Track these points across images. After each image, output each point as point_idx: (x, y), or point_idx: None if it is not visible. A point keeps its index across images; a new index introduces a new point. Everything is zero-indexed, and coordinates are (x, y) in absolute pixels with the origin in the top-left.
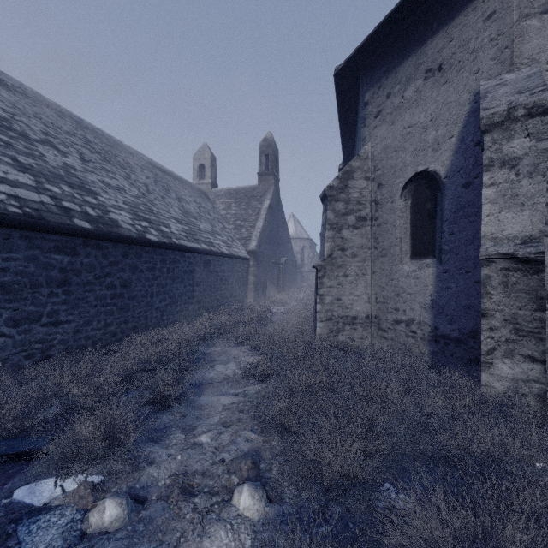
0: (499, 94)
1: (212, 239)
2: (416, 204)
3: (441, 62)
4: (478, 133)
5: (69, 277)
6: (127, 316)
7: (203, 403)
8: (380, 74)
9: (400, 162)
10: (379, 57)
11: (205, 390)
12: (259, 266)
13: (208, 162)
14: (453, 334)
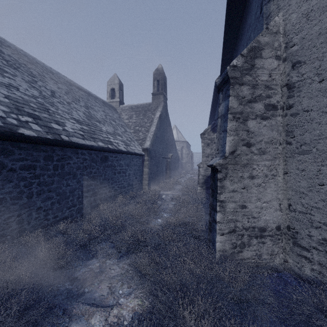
0: None
1: (112, 138)
2: None
3: None
4: None
5: None
6: None
7: None
8: None
9: None
10: None
11: None
12: (152, 160)
13: (117, 86)
14: None
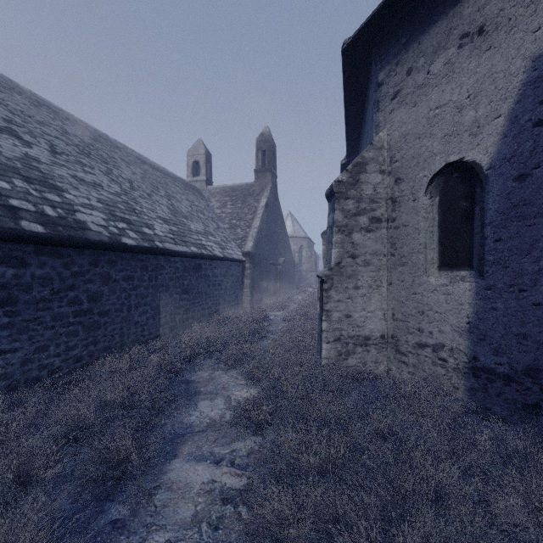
0: None
1: (204, 240)
2: (446, 202)
3: (482, 22)
4: (538, 109)
5: (15, 294)
6: (96, 335)
7: (173, 477)
8: (398, 47)
9: (425, 151)
10: (397, 27)
11: (181, 447)
12: (256, 269)
13: (203, 158)
14: (500, 368)
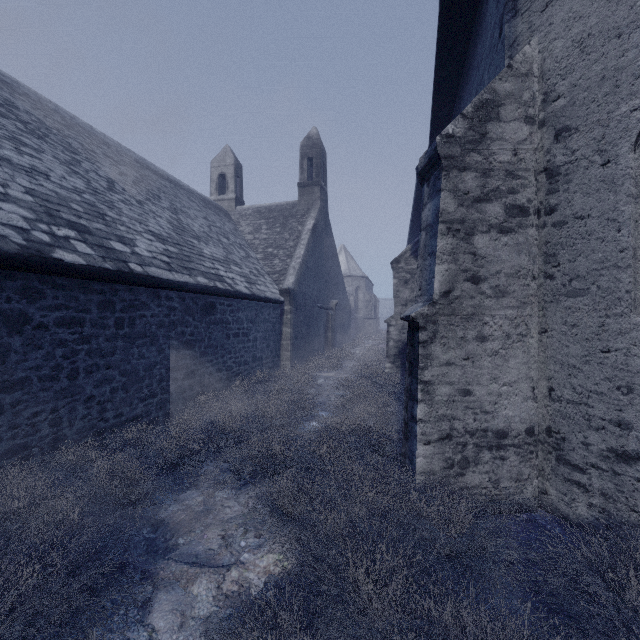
0: None
1: (222, 270)
2: None
3: None
4: None
5: None
6: None
7: None
8: None
9: (635, 57)
10: None
11: None
12: (299, 313)
13: (231, 170)
14: None
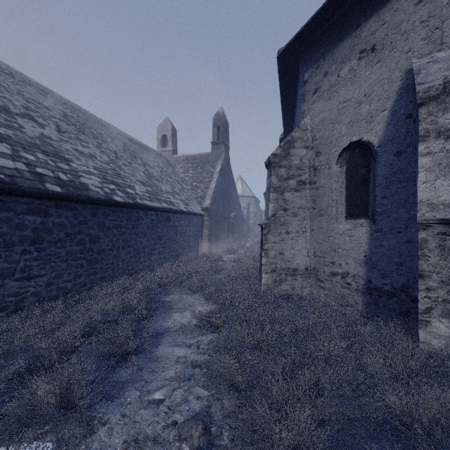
0: (433, 70)
1: (172, 198)
2: (351, 170)
3: (374, 43)
4: (409, 106)
5: (42, 236)
6: (95, 268)
7: (159, 355)
8: (318, 56)
9: (336, 133)
10: (317, 41)
11: (162, 339)
12: (212, 221)
13: (169, 133)
14: (385, 287)
